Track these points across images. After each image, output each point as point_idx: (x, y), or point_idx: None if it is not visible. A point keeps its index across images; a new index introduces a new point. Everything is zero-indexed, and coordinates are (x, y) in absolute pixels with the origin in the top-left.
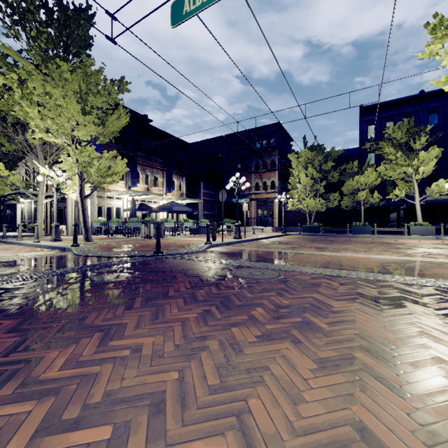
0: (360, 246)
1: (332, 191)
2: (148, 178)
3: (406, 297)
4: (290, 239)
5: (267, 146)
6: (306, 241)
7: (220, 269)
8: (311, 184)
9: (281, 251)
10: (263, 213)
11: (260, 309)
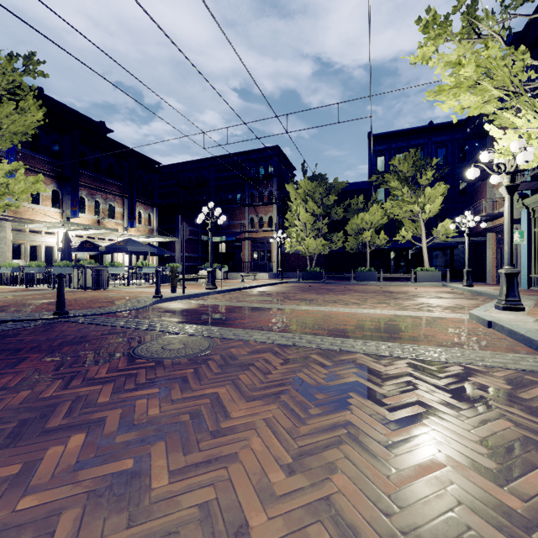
0: (356, 297)
1: (338, 231)
2: (100, 206)
3: (362, 383)
4: (282, 288)
5: (263, 174)
6: (299, 291)
7: (126, 341)
8: (312, 221)
9: (252, 306)
10: (259, 255)
11: (78, 439)
